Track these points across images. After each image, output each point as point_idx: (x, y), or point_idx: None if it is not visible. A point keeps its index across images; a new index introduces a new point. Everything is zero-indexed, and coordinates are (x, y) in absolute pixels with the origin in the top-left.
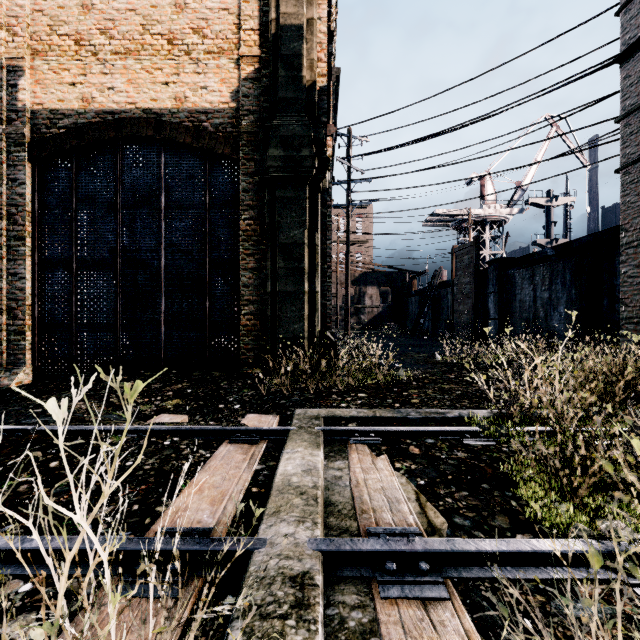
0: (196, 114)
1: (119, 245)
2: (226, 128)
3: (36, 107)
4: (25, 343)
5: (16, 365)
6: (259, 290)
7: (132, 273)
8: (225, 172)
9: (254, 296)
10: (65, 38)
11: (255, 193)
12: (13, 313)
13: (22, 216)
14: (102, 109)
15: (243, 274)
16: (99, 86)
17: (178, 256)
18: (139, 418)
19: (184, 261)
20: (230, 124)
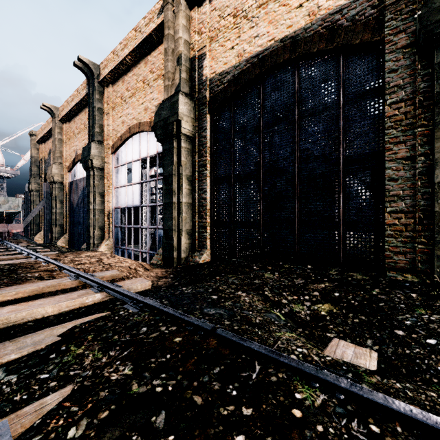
0: (329, 17)
1: (262, 159)
2: (364, 14)
3: (212, 76)
4: (206, 234)
5: (202, 248)
6: (412, 182)
7: (271, 180)
8: (362, 62)
9: (404, 190)
10: (227, 18)
11: (406, 68)
12: (201, 214)
13: (205, 151)
14: (250, 56)
15: (388, 166)
16: (248, 39)
17: (310, 159)
18: (297, 323)
19: (316, 163)
20: (369, 7)
